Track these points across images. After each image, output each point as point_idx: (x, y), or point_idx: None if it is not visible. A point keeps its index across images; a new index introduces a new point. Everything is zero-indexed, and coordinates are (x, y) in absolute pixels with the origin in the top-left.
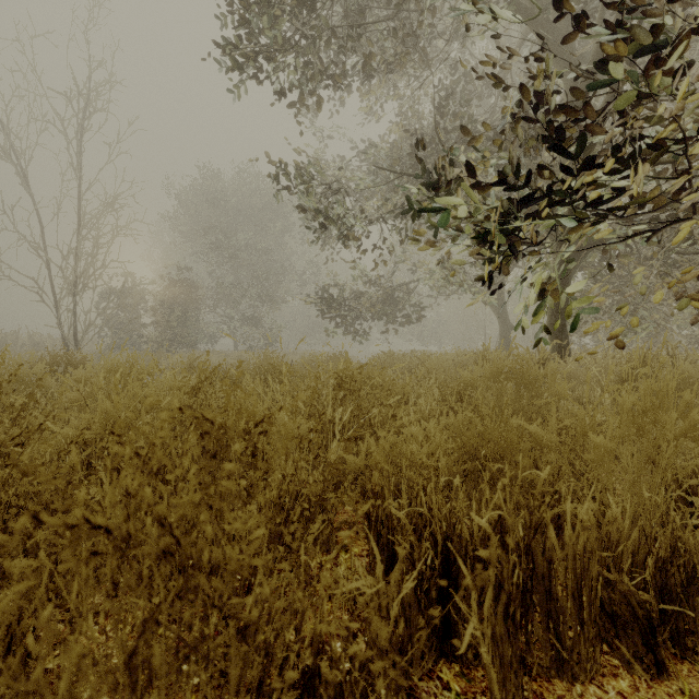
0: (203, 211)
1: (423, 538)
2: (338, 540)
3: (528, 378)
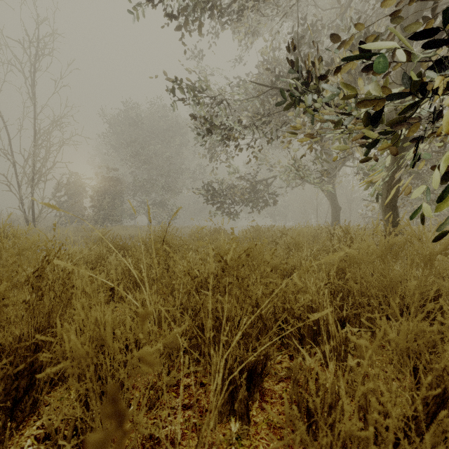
0: (126, 131)
1: None
2: None
3: (424, 256)
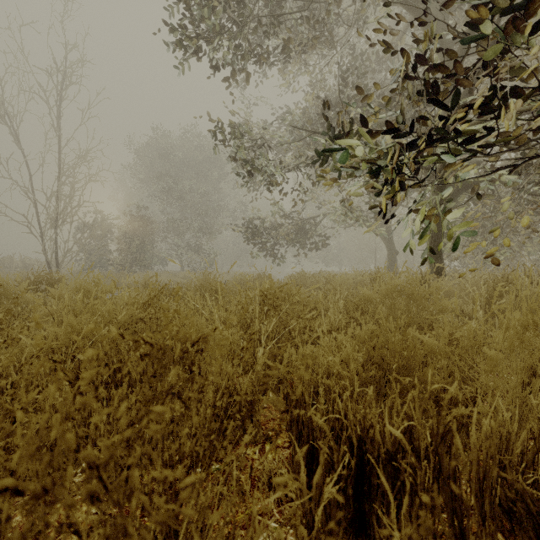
0: (157, 162)
1: (341, 443)
2: (263, 432)
3: (416, 295)
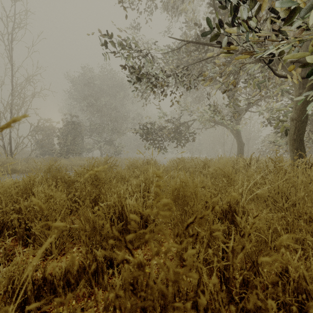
0: (84, 88)
1: None
2: None
3: None
